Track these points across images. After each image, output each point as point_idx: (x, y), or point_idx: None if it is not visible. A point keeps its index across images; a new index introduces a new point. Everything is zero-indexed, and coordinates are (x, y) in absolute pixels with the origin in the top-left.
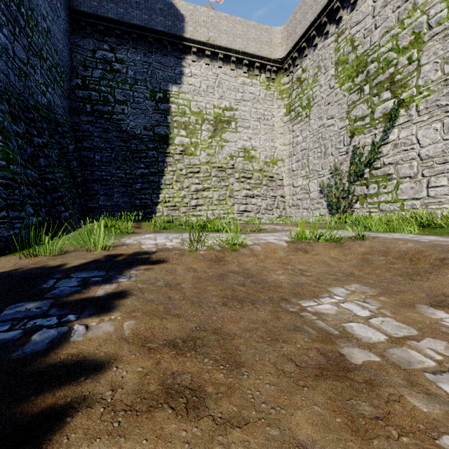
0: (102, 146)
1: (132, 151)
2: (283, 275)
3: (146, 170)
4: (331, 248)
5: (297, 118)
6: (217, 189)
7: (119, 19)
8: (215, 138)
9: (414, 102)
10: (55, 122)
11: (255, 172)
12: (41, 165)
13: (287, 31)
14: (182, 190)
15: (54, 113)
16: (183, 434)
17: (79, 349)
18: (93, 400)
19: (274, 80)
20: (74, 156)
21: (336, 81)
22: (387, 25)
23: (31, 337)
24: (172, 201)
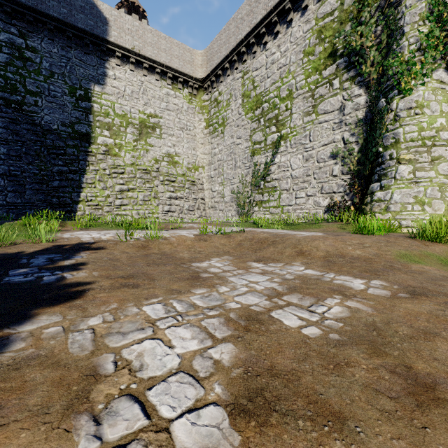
0: (10, 139)
1: (47, 146)
2: (187, 254)
3: (65, 167)
4: (223, 238)
5: (214, 133)
6: (142, 190)
7: (32, 6)
8: (140, 142)
9: (289, 138)
10: None
11: (179, 177)
12: None
13: (206, 56)
14: (105, 190)
15: None
16: (133, 291)
17: (75, 280)
18: (94, 288)
19: (196, 95)
20: None
21: (243, 110)
22: (274, 78)
23: (43, 279)
24: (94, 200)
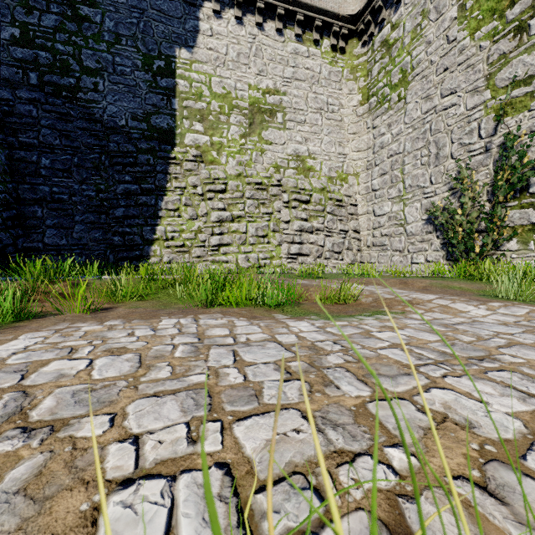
0: (56, 144)
1: (110, 153)
2: None
3: (135, 185)
4: None
5: (381, 106)
6: (253, 218)
7: None
8: (251, 137)
9: None
10: None
11: (315, 193)
12: None
13: None
14: (195, 220)
15: None
16: None
17: None
18: None
19: (343, 50)
20: None
21: (462, 27)
22: None
23: None
24: (178, 238)
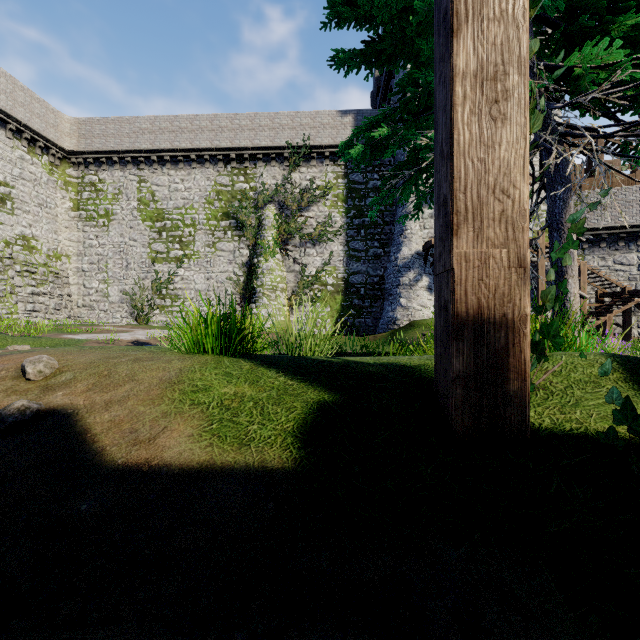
0: None
1: None
2: None
3: None
4: None
5: (91, 221)
6: None
7: None
8: None
9: (193, 258)
10: None
11: (41, 267)
12: None
13: (79, 128)
14: None
15: None
16: None
17: None
18: None
19: (58, 166)
20: None
21: (139, 214)
22: (178, 204)
23: None
24: None
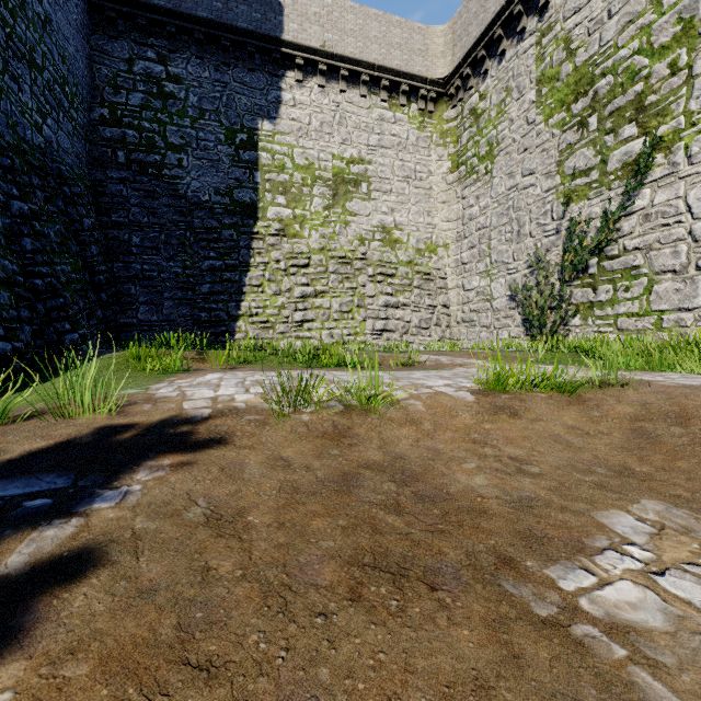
0: (144, 222)
1: (195, 229)
2: (480, 474)
3: (219, 261)
4: (562, 404)
5: (470, 177)
6: (337, 293)
7: (173, 8)
8: (335, 209)
9: (682, 141)
10: (57, 177)
11: (401, 266)
12: (25, 249)
13: (453, 32)
14: (278, 295)
15: (56, 161)
16: None
17: None
18: None
19: (432, 114)
20: (93, 236)
21: (538, 112)
22: (631, 10)
23: None
24: (262, 314)
